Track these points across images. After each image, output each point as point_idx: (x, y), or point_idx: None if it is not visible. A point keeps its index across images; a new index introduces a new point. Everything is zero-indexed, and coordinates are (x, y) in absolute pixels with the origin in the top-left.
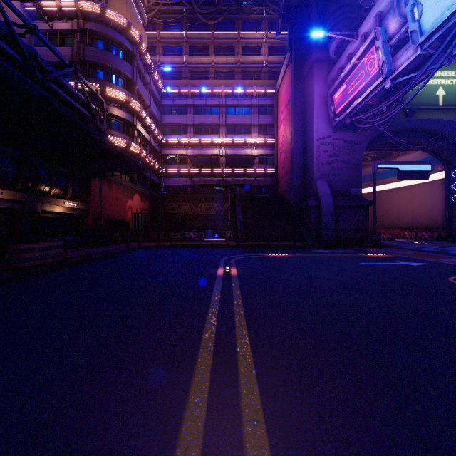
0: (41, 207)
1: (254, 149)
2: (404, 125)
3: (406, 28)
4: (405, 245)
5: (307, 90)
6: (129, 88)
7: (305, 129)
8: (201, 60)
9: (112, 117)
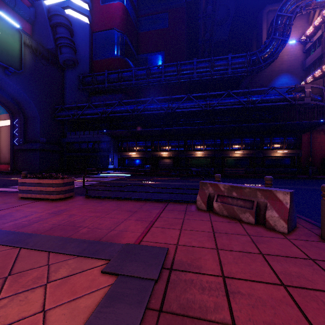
0: (264, 155)
1: None
2: None
3: None
4: None
5: None
6: None
7: None
8: None
9: None
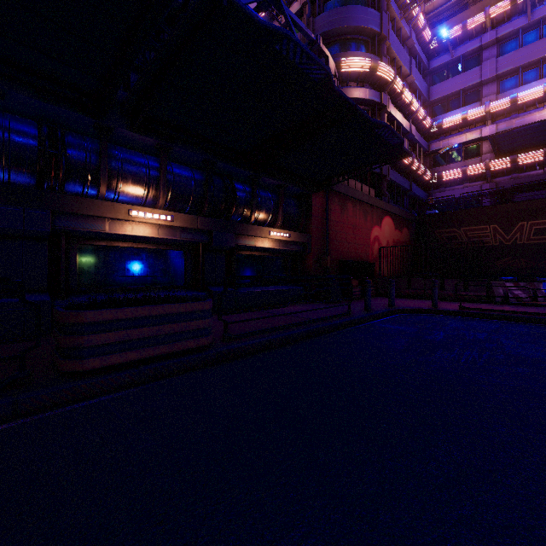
0: (236, 240)
1: None
2: None
3: None
4: None
5: None
6: (375, 50)
7: None
8: None
9: None
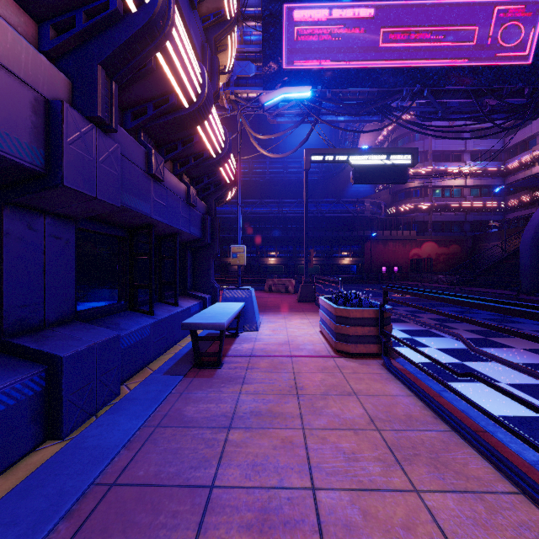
0: (333, 262)
1: None
2: None
3: None
4: None
5: None
6: (421, 159)
7: None
8: None
9: (407, 189)
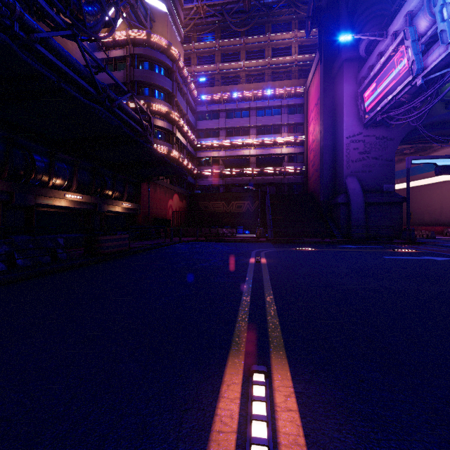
0: (107, 208)
1: (284, 148)
2: (444, 117)
3: (437, 26)
4: (443, 242)
5: (337, 89)
6: (169, 101)
7: (335, 127)
8: (232, 66)
9: (156, 127)
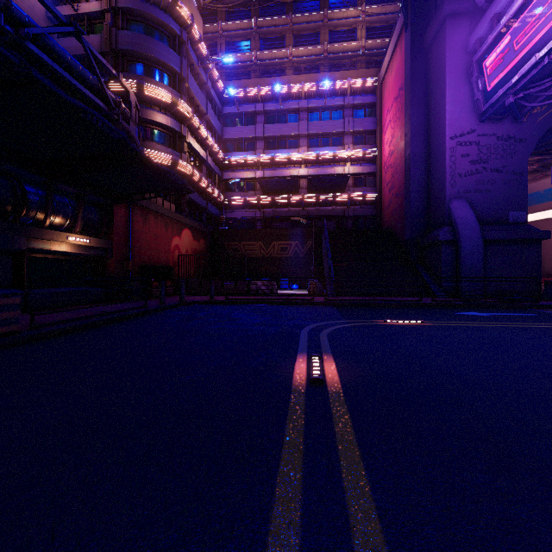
0: (28, 243)
1: (347, 166)
2: None
3: None
4: None
5: (432, 65)
6: (176, 86)
7: (428, 126)
8: (274, 54)
9: (154, 125)
